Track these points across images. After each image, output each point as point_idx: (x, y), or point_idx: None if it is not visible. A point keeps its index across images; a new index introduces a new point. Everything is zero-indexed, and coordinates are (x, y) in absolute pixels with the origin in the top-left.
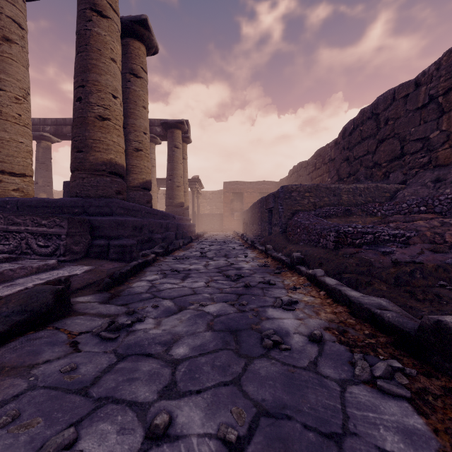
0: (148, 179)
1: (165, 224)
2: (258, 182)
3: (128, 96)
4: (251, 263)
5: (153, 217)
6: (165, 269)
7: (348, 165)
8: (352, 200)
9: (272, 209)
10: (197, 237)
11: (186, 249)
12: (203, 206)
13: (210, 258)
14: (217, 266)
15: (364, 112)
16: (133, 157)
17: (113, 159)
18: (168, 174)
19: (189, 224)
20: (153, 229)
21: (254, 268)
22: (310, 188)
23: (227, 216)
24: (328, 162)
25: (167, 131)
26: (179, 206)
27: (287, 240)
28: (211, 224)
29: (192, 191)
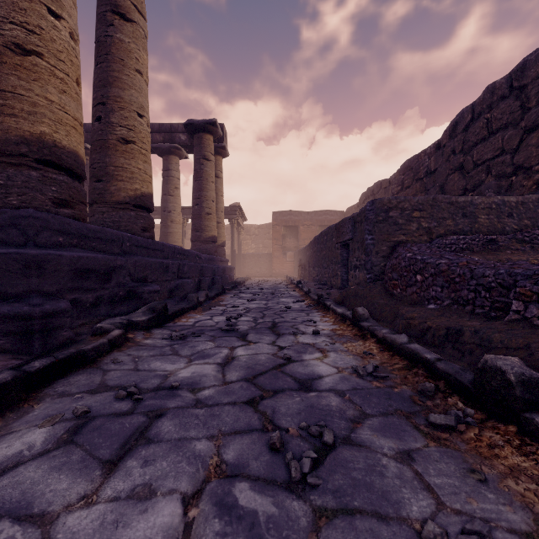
0: (146, 192)
1: (175, 267)
2: (318, 212)
3: (109, 49)
4: (333, 355)
5: (154, 255)
6: (112, 382)
7: (462, 176)
8: (496, 225)
9: (348, 242)
10: (234, 286)
11: (209, 308)
12: (247, 244)
13: (243, 333)
14: (250, 370)
15: (495, 89)
16: (118, 152)
17: (47, 134)
18: (194, 196)
19: (224, 266)
20: (145, 275)
21: (350, 386)
22: (421, 204)
23: (278, 256)
24: (424, 177)
25: (193, 136)
26: (209, 241)
27: (390, 296)
28: (256, 268)
29: (231, 223)
